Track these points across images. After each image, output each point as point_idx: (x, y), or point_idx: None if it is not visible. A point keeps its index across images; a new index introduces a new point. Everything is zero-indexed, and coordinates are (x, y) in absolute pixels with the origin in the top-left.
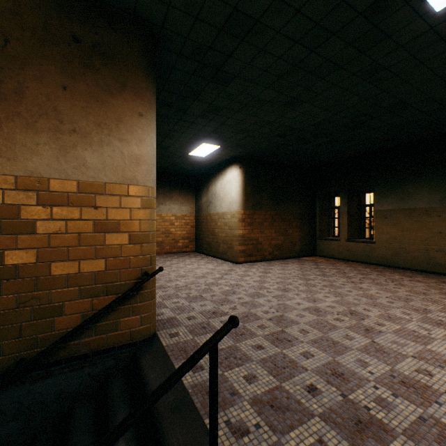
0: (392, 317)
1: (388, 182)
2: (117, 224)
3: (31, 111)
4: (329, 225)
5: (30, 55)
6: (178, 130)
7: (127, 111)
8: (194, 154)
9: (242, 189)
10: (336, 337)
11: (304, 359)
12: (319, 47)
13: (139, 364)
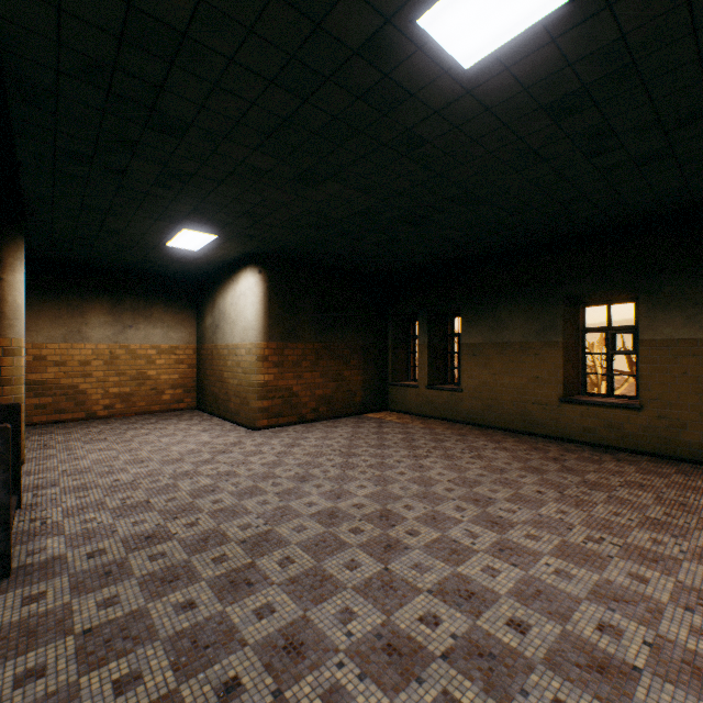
0: (438, 517)
1: (478, 304)
2: None
3: None
4: (408, 363)
5: None
6: (125, 204)
7: None
8: (177, 245)
9: (263, 308)
10: (333, 567)
11: (253, 622)
12: (313, 95)
13: None
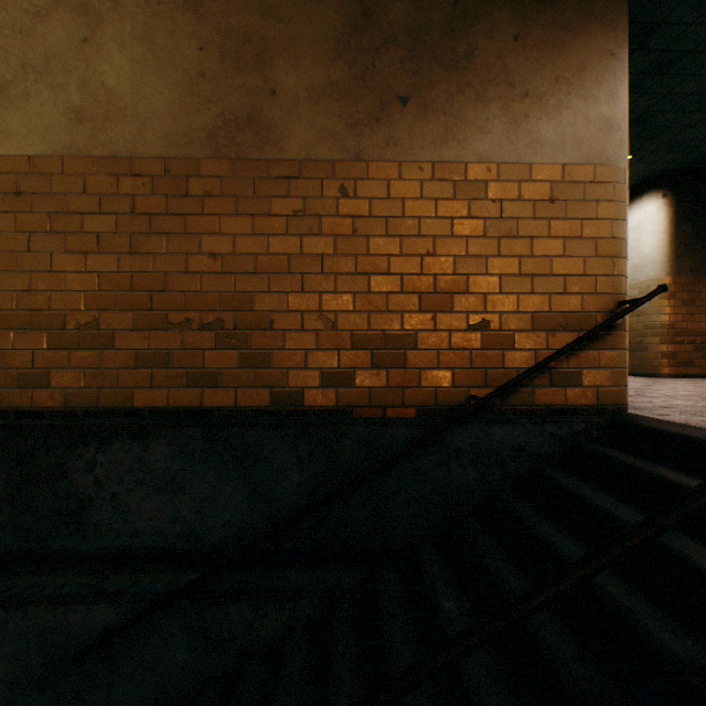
0: None
1: None
2: (578, 226)
3: (479, 79)
4: None
5: (479, 6)
6: None
7: (593, 52)
8: None
9: (667, 237)
10: None
11: None
12: None
13: (642, 427)
